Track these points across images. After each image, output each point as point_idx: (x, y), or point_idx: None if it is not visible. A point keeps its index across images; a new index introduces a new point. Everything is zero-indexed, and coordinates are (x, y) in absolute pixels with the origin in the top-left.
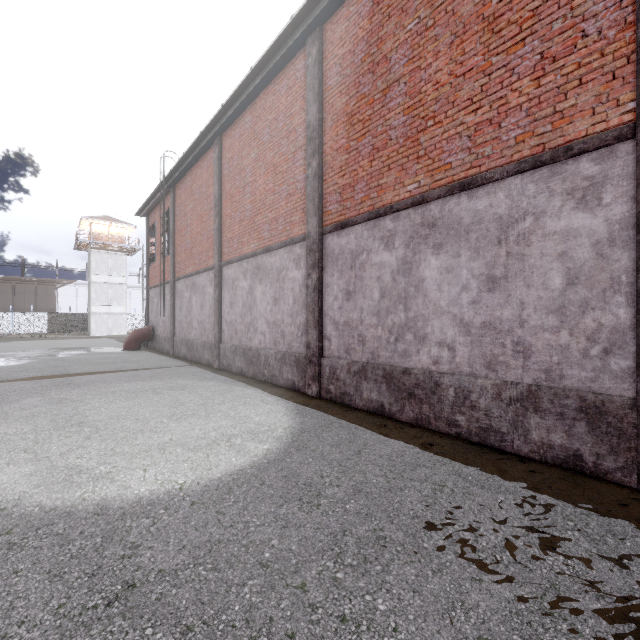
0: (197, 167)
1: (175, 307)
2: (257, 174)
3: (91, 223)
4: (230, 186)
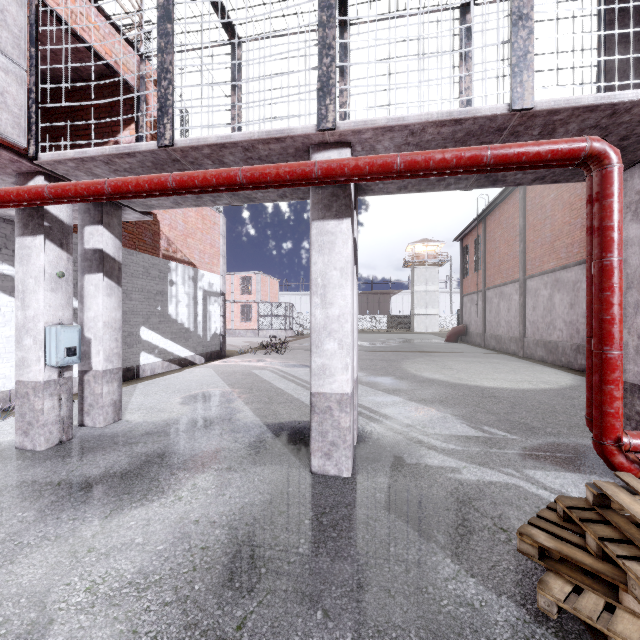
0: (504, 204)
1: (485, 310)
2: (555, 210)
3: (414, 247)
4: (532, 219)
